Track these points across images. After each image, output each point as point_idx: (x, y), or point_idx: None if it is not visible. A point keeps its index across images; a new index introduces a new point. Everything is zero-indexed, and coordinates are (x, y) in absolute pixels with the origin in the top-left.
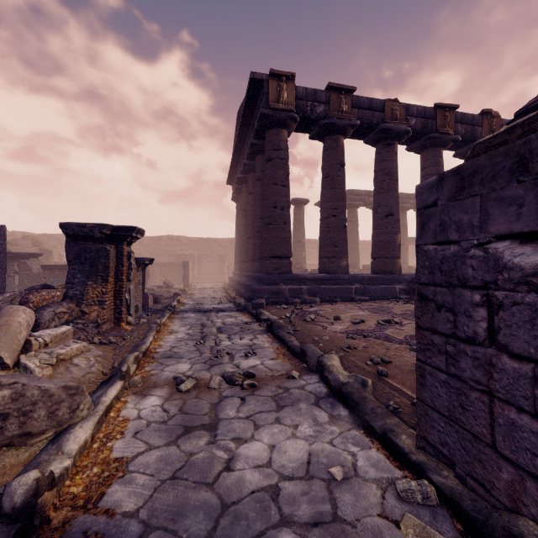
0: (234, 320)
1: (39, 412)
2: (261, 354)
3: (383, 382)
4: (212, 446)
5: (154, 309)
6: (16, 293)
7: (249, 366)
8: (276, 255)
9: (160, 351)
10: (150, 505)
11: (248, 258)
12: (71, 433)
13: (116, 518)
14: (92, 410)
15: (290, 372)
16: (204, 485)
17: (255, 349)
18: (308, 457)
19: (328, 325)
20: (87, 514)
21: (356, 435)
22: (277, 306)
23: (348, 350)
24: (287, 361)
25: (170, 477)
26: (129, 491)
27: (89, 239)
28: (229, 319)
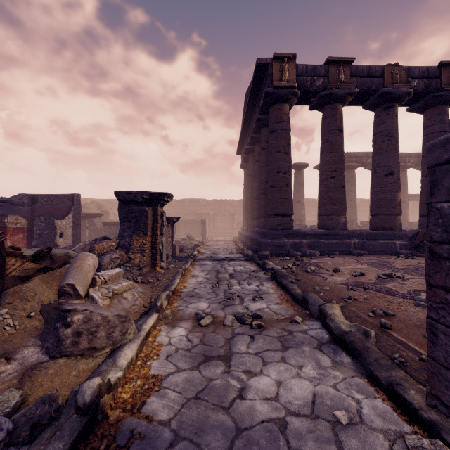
0: (242, 268)
1: (101, 333)
2: (267, 299)
3: (387, 334)
4: (227, 375)
5: (180, 257)
6: (87, 243)
7: (256, 309)
8: (278, 213)
9: (185, 291)
10: (178, 418)
11: (254, 216)
12: (122, 351)
13: (154, 424)
14: (136, 335)
15: (293, 317)
16: (221, 408)
17: (262, 294)
18: (313, 397)
19: (328, 276)
20: (133, 417)
21: (359, 382)
22: (280, 257)
23: (349, 300)
24: (290, 306)
25: (193, 396)
26: (163, 403)
27: (134, 203)
28: (239, 267)
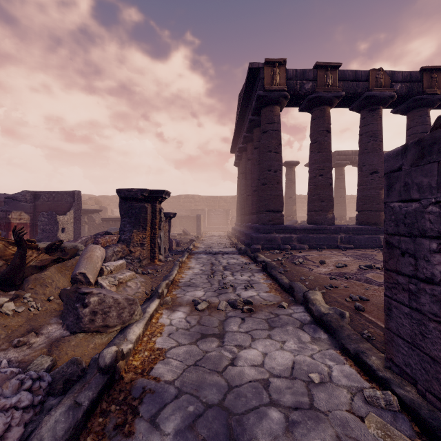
0: (236, 261)
1: (113, 313)
2: (257, 288)
3: (360, 315)
4: (221, 348)
5: (176, 251)
6: (88, 237)
7: (247, 296)
8: (270, 209)
9: (182, 281)
10: (181, 379)
11: (247, 212)
12: (130, 328)
13: (161, 383)
14: (142, 316)
15: (280, 303)
16: (216, 372)
17: (253, 283)
18: (293, 364)
19: (314, 268)
20: (143, 378)
21: (332, 353)
22: (271, 251)
23: (330, 288)
24: (278, 294)
25: (193, 364)
26: (168, 369)
27: (134, 200)
28: (232, 260)
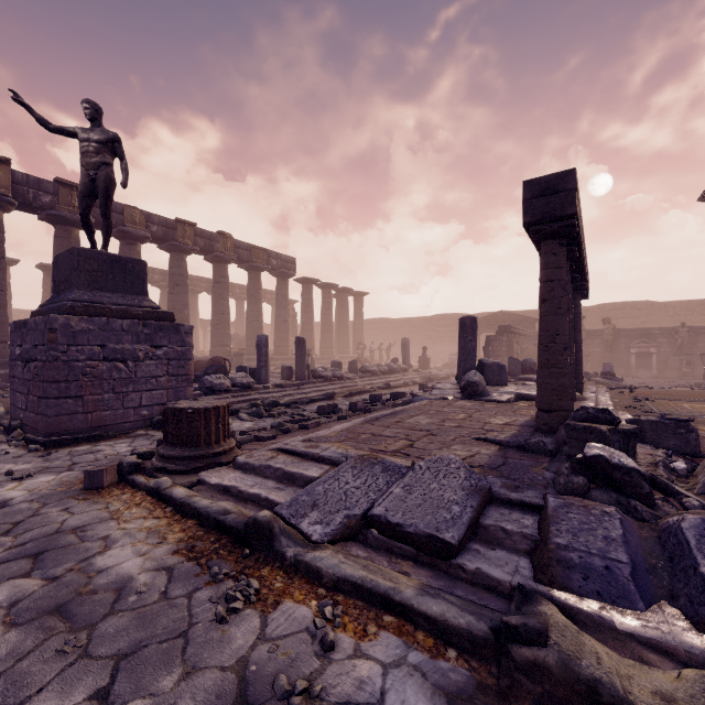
0: None
1: None
2: None
3: None
4: None
5: None
6: None
7: None
8: None
9: None
10: None
11: None
12: None
13: None
14: None
15: None
16: None
17: None
18: None
19: None
20: None
21: None
22: None
23: None
24: None
25: None
26: None
27: None
28: None
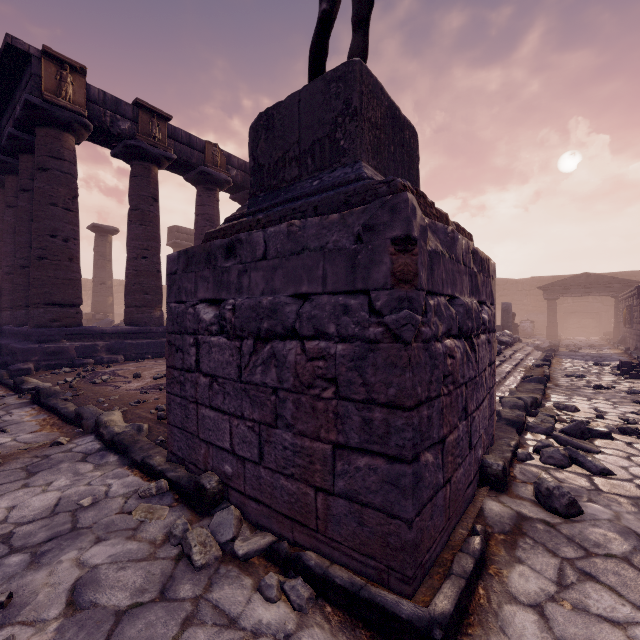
0: None
1: None
2: (16, 430)
3: (161, 424)
4: None
5: None
6: None
7: None
8: (54, 301)
9: None
10: None
11: (5, 304)
12: None
13: None
14: None
15: (56, 439)
16: None
17: (6, 426)
18: (58, 501)
19: (123, 384)
20: None
21: (118, 471)
22: (55, 370)
23: (137, 404)
24: (56, 430)
25: None
26: None
27: None
28: None
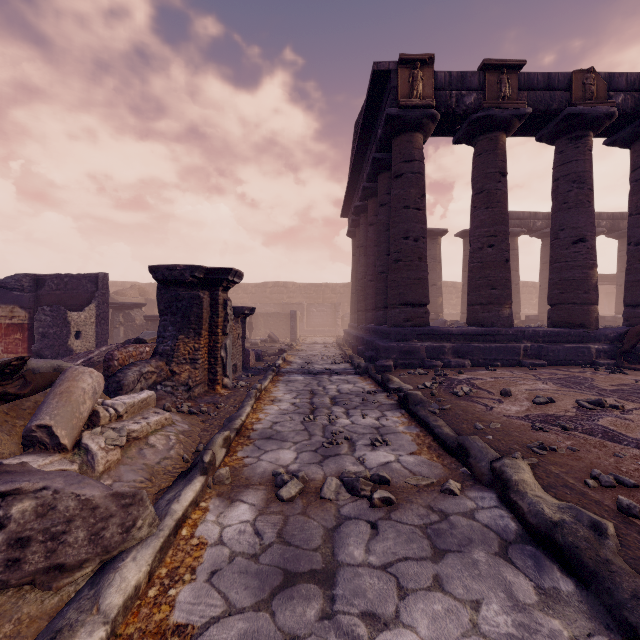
0: (352, 387)
1: (77, 533)
2: (395, 443)
3: (637, 529)
4: (327, 626)
5: (255, 369)
6: (112, 347)
7: (378, 464)
8: (407, 301)
9: (259, 428)
10: None
11: (368, 306)
12: (117, 570)
13: None
14: (157, 526)
15: (445, 483)
16: None
17: (385, 434)
18: None
19: (493, 404)
20: None
21: None
22: (410, 370)
23: (541, 451)
24: (435, 458)
25: None
26: None
27: (181, 285)
28: (346, 386)
